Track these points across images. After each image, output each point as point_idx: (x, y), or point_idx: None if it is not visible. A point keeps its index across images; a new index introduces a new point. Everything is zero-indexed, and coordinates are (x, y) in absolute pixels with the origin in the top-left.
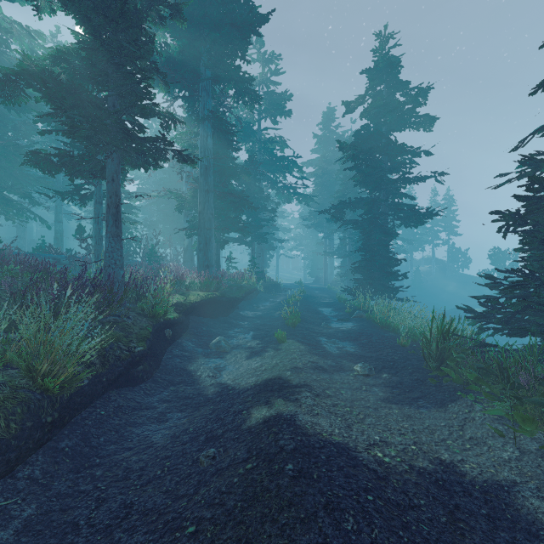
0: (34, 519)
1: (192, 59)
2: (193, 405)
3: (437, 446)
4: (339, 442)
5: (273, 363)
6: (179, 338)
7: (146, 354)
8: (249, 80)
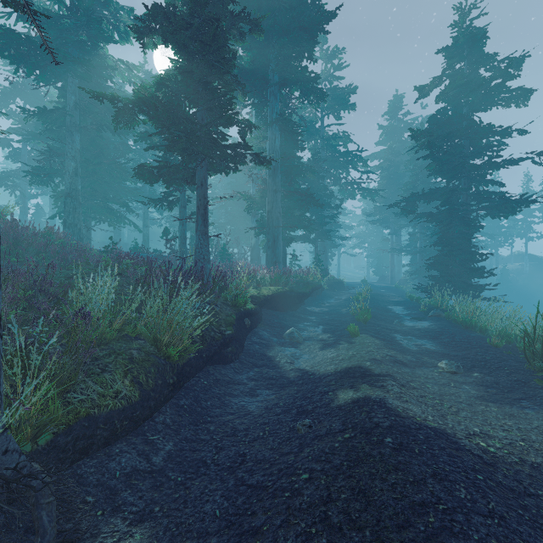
0: (173, 453)
1: (261, 67)
2: (278, 385)
3: None
4: (435, 427)
5: (349, 354)
6: (255, 328)
7: (234, 338)
8: (315, 79)
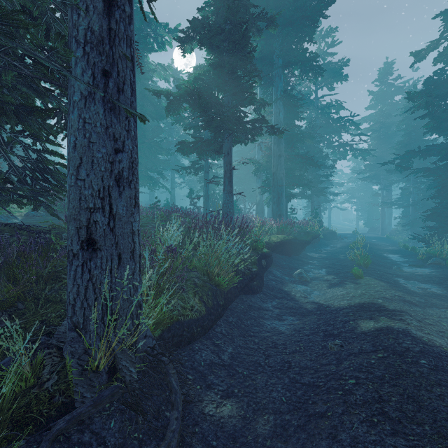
0: (234, 355)
1: (268, 54)
2: (299, 314)
3: None
4: None
5: (358, 292)
6: (269, 268)
7: (258, 274)
8: (314, 58)
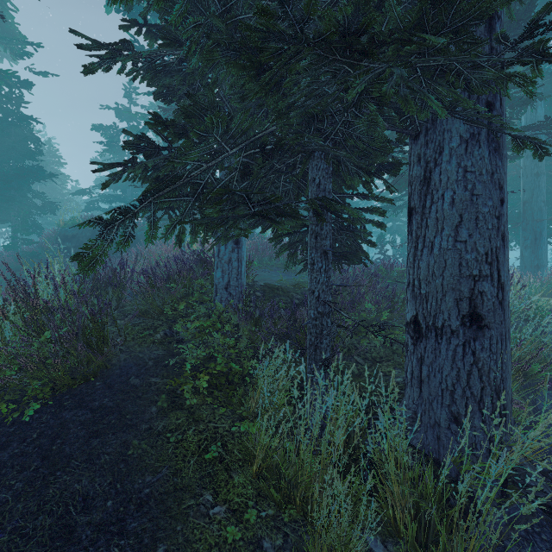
0: None
1: None
2: None
3: None
4: None
5: None
6: None
7: None
8: None
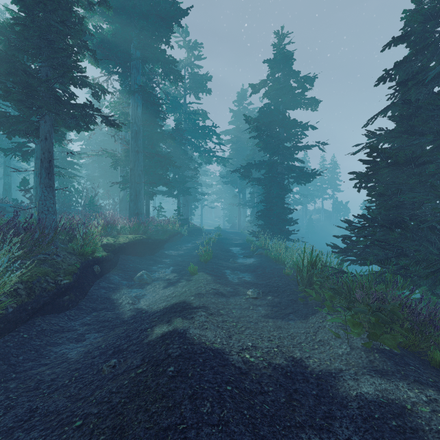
0: None
1: (124, 41)
2: (110, 327)
3: (293, 348)
4: (218, 348)
5: (182, 291)
6: (108, 273)
7: (72, 286)
8: (173, 62)
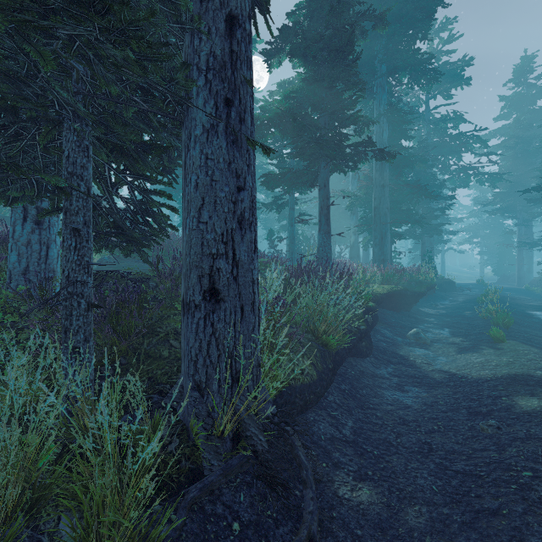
0: (356, 430)
1: (368, 60)
2: (425, 384)
3: None
4: None
5: (503, 360)
6: (375, 326)
7: (367, 333)
8: (428, 59)
